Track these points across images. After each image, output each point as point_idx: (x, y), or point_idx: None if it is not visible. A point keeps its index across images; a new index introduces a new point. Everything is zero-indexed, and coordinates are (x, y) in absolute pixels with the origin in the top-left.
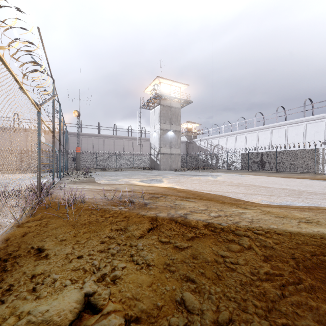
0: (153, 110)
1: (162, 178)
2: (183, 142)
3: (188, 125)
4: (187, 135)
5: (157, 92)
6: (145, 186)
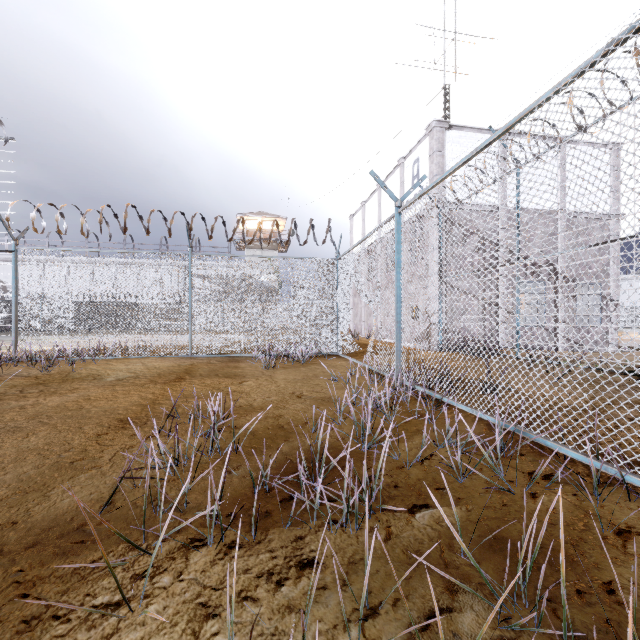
0: None
1: None
2: None
3: None
4: None
5: None
6: None
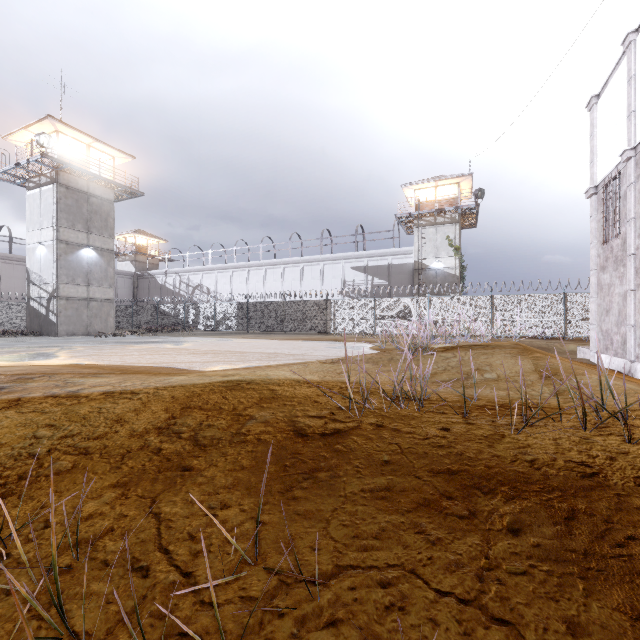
0: (37, 191)
1: (59, 350)
2: (126, 274)
3: (138, 238)
4: (135, 260)
5: (48, 151)
6: (6, 366)
